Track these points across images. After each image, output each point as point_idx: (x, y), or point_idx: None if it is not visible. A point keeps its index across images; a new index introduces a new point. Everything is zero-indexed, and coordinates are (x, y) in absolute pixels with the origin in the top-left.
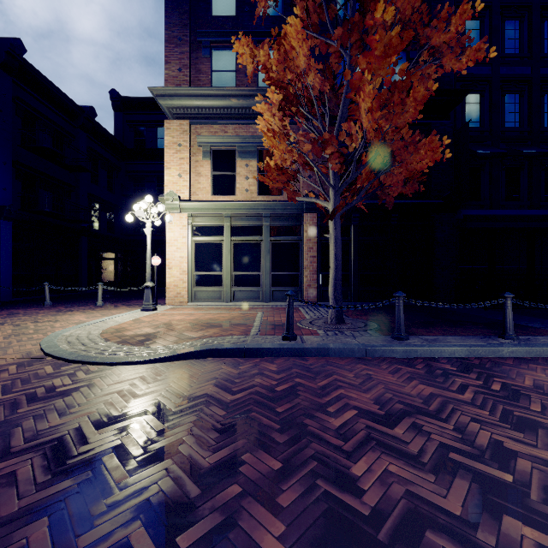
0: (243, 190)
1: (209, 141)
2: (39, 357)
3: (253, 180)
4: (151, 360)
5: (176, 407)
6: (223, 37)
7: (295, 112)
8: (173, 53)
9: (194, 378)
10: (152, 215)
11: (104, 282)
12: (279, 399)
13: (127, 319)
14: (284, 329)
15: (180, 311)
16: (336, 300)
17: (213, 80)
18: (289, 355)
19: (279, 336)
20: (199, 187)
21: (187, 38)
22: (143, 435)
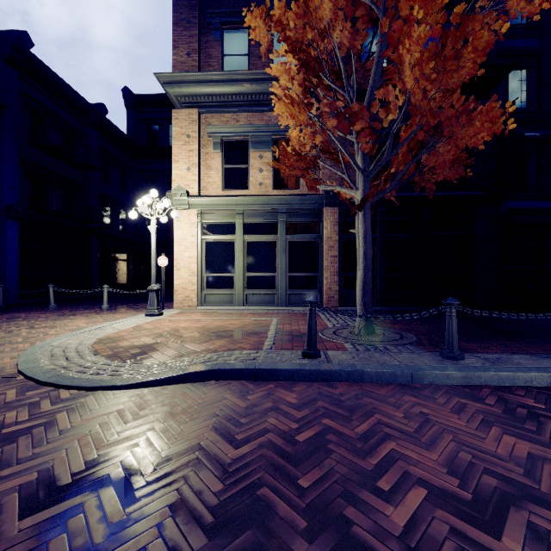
0: (257, 184)
1: (220, 131)
2: (10, 376)
3: (267, 172)
4: (138, 383)
5: (152, 470)
6: (234, 17)
7: (317, 84)
8: (181, 37)
9: (187, 415)
10: (157, 211)
11: (116, 284)
12: (302, 458)
13: (127, 326)
14: (304, 341)
15: (187, 316)
16: (364, 306)
17: (224, 65)
18: (312, 379)
19: (298, 352)
20: (209, 181)
21: (197, 19)
22: (86, 535)
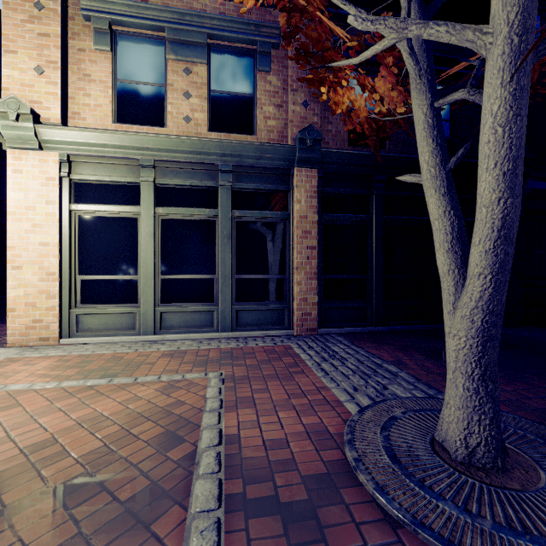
0: (180, 118)
1: (107, 10)
2: None
3: (199, 100)
4: None
5: None
6: None
7: None
8: None
9: None
10: None
11: None
12: None
13: None
14: None
15: (5, 376)
16: (486, 381)
17: None
18: None
19: None
20: (86, 102)
21: None
22: None
